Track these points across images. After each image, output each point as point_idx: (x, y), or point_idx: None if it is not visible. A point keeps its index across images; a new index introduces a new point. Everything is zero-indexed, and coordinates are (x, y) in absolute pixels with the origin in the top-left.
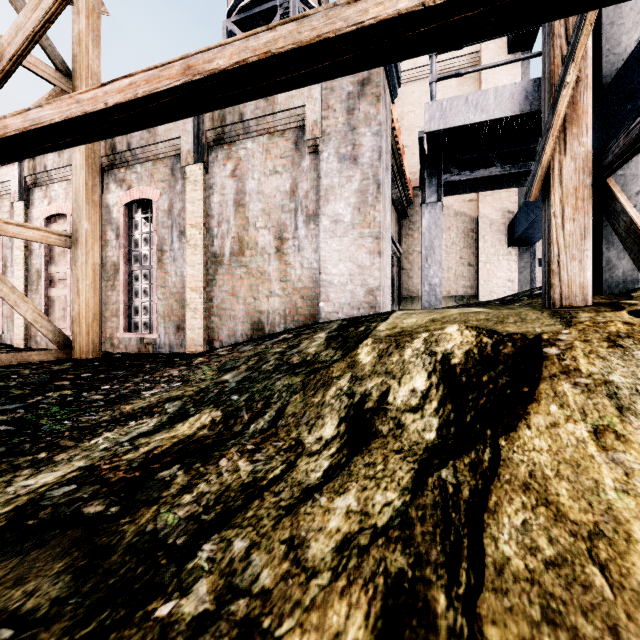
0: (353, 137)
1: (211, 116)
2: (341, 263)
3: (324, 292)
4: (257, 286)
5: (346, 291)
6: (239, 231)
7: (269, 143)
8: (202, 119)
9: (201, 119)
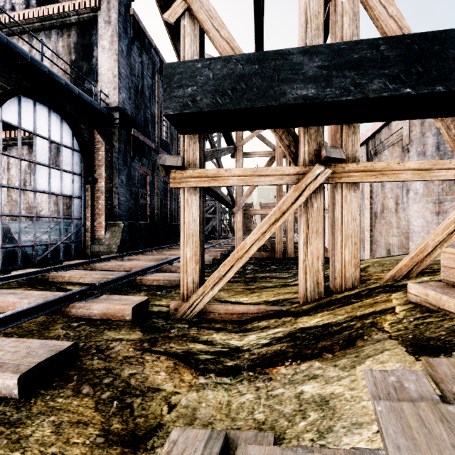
0: (423, 140)
1: (371, 143)
2: (418, 219)
3: (411, 236)
4: (388, 230)
5: (420, 236)
6: (382, 200)
7: (392, 150)
8: (368, 145)
9: (368, 145)
